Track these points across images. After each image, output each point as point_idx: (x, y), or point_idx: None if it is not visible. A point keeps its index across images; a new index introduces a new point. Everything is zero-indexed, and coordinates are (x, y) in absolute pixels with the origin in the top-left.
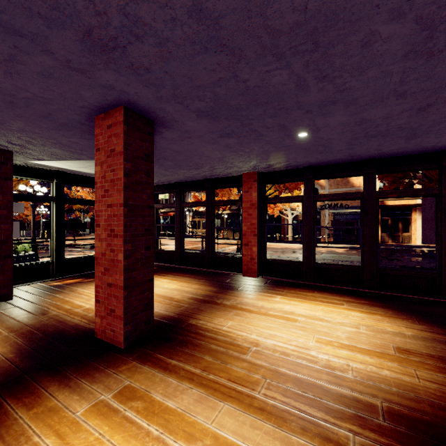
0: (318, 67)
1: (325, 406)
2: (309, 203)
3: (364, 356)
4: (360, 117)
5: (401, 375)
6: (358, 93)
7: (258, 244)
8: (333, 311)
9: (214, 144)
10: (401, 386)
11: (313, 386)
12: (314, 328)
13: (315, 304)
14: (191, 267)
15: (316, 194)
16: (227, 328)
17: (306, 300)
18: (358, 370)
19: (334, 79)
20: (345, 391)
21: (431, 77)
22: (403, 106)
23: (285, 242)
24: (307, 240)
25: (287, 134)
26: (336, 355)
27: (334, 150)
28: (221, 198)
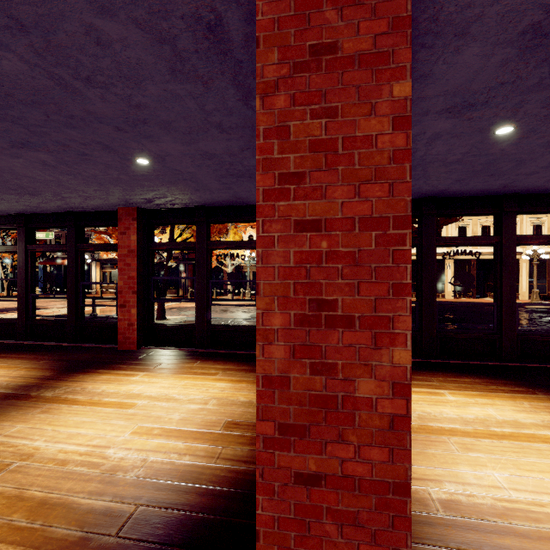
0: (63, 62)
1: (45, 537)
2: (202, 251)
3: (178, 442)
4: (200, 149)
5: (200, 458)
6: (163, 114)
7: (139, 304)
8: (196, 385)
9: (18, 158)
10: (186, 475)
11: (57, 507)
12: (148, 413)
13: (181, 379)
14: (45, 342)
15: (211, 241)
16: (2, 438)
17: (176, 374)
18: (151, 464)
19: (108, 86)
20: (102, 503)
21: (231, 110)
22: (236, 142)
23: (175, 300)
24: (200, 297)
25: (124, 157)
26: (142, 447)
27: (211, 188)
28: (116, 241)
